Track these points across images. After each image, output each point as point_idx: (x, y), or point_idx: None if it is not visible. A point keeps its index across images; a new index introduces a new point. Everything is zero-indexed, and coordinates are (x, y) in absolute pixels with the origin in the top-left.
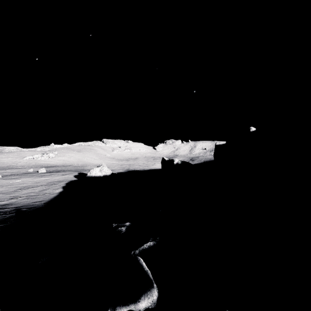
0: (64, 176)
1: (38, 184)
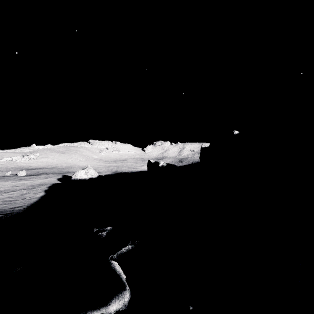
0: (46, 179)
1: (17, 188)
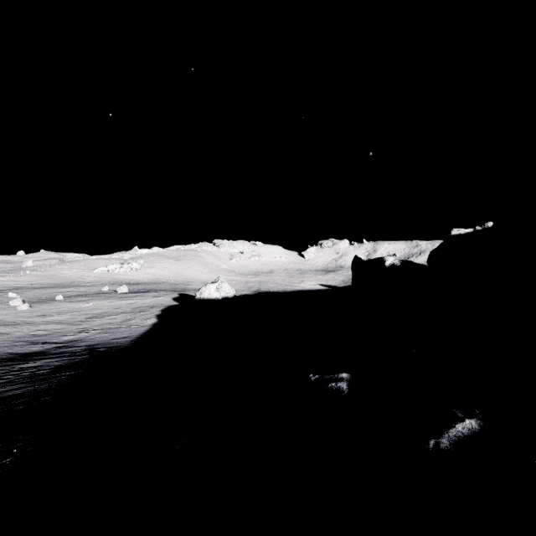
0: (157, 298)
1: (119, 311)
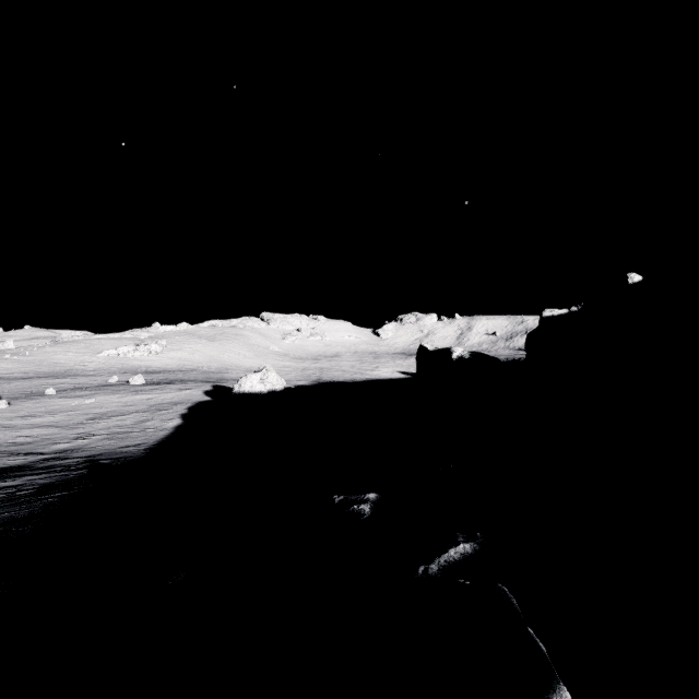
0: (183, 392)
1: (131, 410)
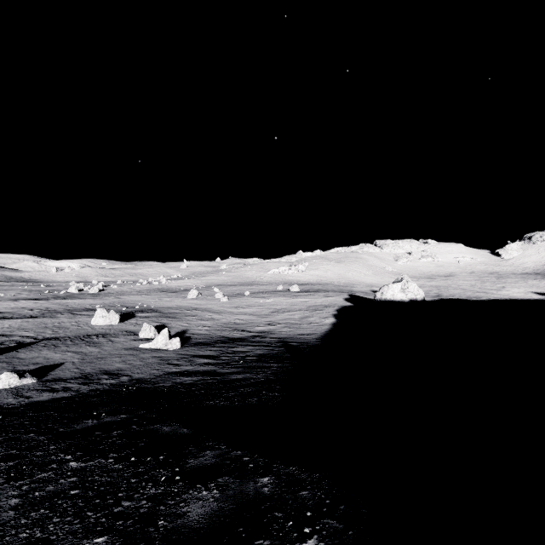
0: (328, 298)
1: (295, 308)
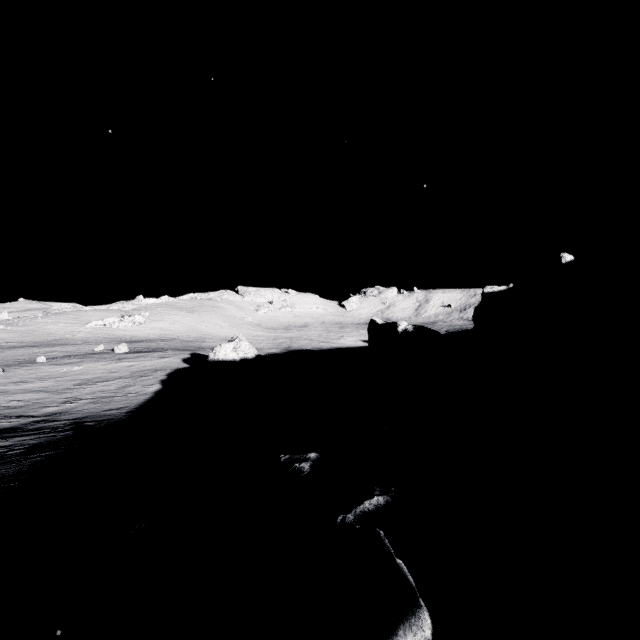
0: (163, 359)
1: (115, 376)
